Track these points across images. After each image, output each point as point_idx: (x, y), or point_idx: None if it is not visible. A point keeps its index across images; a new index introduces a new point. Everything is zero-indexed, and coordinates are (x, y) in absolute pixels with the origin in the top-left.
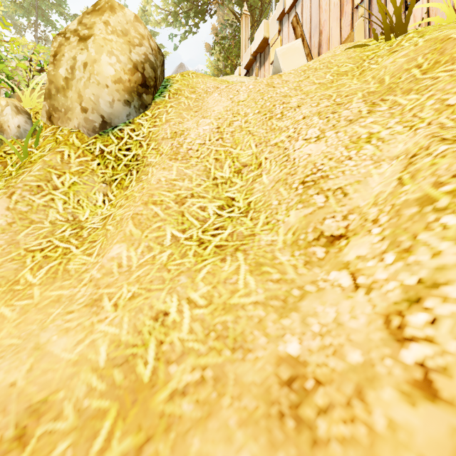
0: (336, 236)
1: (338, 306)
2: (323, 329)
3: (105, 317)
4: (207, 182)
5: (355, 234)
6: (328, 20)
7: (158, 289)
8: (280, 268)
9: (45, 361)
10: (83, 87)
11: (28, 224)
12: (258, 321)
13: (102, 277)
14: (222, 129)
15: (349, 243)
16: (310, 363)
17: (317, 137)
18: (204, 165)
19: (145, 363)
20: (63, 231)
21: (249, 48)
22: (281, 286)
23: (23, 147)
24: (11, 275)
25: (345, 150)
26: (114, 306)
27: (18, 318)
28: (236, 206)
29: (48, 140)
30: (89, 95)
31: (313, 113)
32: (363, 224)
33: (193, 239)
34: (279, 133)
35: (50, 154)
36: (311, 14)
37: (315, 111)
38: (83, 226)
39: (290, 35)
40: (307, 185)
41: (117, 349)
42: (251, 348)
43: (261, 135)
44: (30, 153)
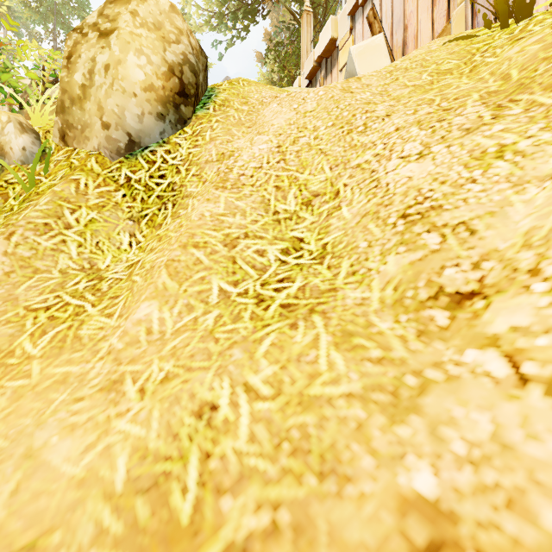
0: (465, 293)
1: (495, 411)
2: (475, 452)
3: (127, 409)
4: (266, 217)
5: (500, 292)
6: (416, 11)
7: (202, 368)
8: (380, 341)
9: (37, 478)
10: (104, 96)
11: (32, 273)
12: (356, 427)
13: (125, 348)
14: (284, 148)
15: (491, 305)
16: (462, 516)
17: (419, 154)
18: (261, 195)
19: (184, 489)
20: (77, 283)
21: (311, 53)
22: (386, 369)
23: (29, 175)
24: (5, 343)
25: (464, 170)
26: (139, 391)
27: (7, 407)
28: (306, 250)
29: (61, 165)
30: (112, 106)
31: (410, 123)
32: (512, 277)
33: (249, 294)
34: (362, 151)
35: (62, 182)
36: (392, 5)
37: (413, 120)
38: (103, 276)
39: (365, 33)
40: (410, 220)
41: (142, 463)
42: (349, 474)
43: (337, 155)
44: (38, 182)
